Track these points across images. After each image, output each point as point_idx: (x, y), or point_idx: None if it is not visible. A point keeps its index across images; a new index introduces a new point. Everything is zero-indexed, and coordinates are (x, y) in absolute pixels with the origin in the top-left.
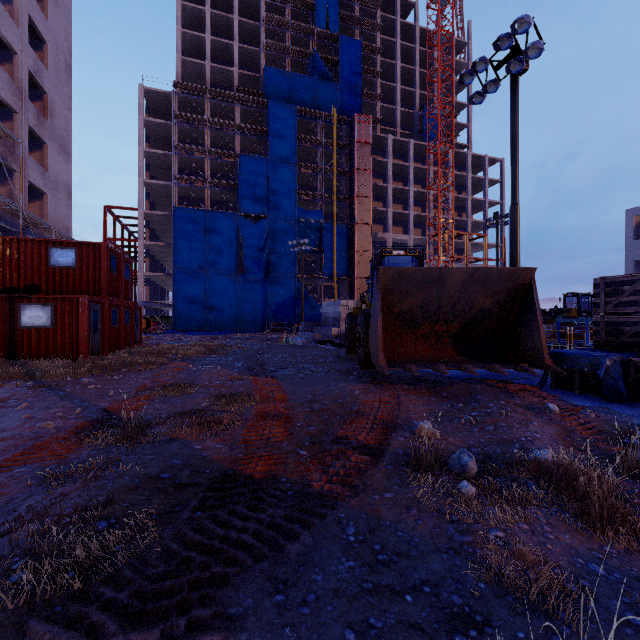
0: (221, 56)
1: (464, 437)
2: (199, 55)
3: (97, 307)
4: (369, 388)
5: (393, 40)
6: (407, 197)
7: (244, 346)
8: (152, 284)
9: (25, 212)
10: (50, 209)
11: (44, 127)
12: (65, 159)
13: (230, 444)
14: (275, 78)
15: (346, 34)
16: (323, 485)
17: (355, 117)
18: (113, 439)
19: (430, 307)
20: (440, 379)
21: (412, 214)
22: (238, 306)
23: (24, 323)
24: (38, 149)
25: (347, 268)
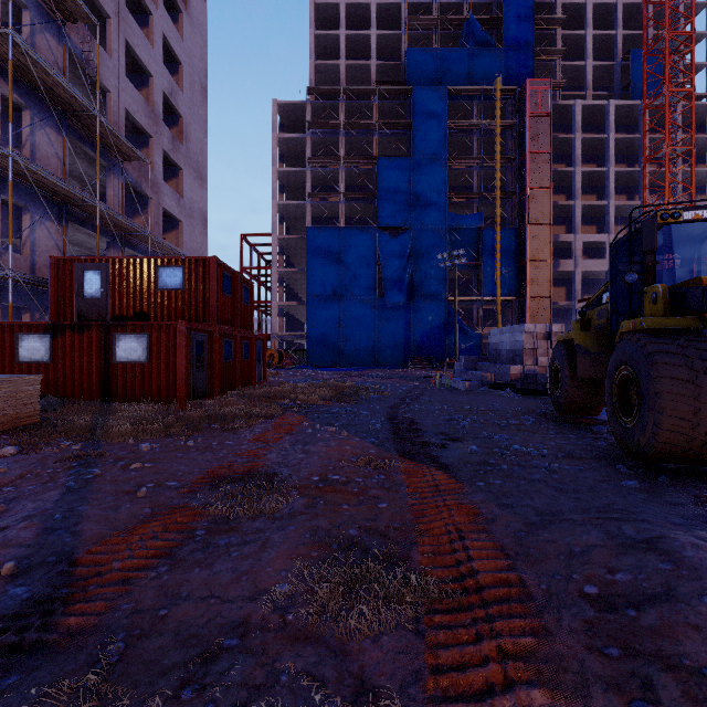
0: (357, 52)
1: None
2: (334, 57)
3: (202, 337)
4: None
5: None
6: (603, 183)
7: (384, 388)
8: (286, 315)
9: (155, 238)
10: (185, 237)
11: (179, 152)
12: (200, 185)
13: None
14: (419, 60)
15: None
16: None
17: (527, 84)
18: None
19: None
20: None
21: (613, 205)
22: (376, 337)
23: (119, 357)
24: (175, 176)
25: (515, 285)
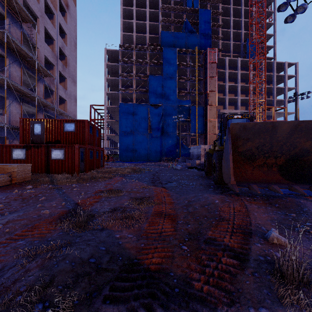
0: (140, 30)
1: (309, 246)
2: (130, 31)
3: (83, 150)
4: (224, 198)
5: (229, 6)
6: (237, 89)
7: (150, 169)
8: (110, 139)
9: (57, 108)
10: (68, 107)
11: (65, 71)
12: (74, 85)
13: (137, 234)
14: (166, 36)
15: (202, 8)
16: (202, 286)
17: (207, 50)
18: (72, 225)
19: (264, 148)
20: (269, 193)
21: (240, 98)
22: (148, 149)
23: (52, 157)
24: (63, 81)
25: (203, 129)
